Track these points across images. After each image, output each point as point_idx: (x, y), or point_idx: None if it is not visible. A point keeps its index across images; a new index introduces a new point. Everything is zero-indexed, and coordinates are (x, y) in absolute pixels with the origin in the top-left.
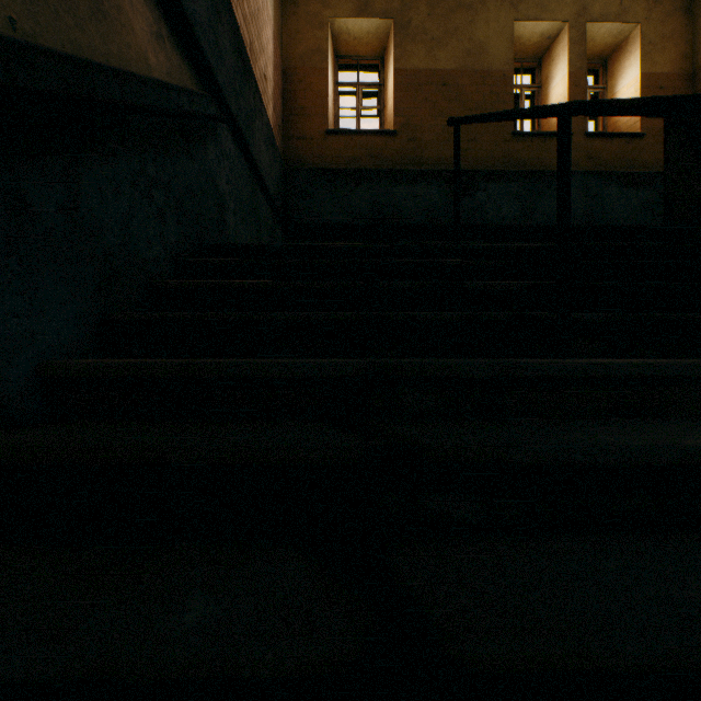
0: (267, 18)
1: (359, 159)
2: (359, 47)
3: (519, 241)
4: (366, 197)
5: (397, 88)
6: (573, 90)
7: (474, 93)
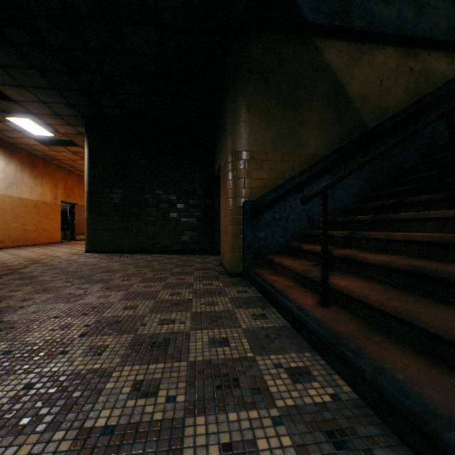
0: None
1: None
2: None
3: None
4: None
5: None
6: None
7: None
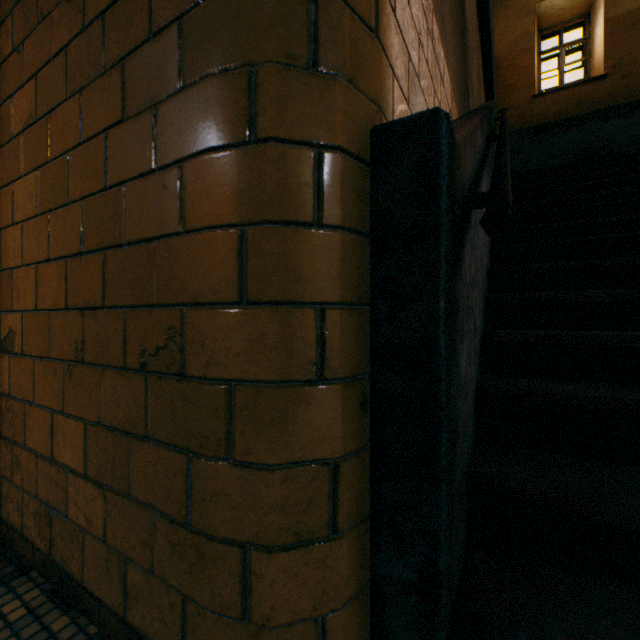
0: None
1: (565, 110)
2: (563, 15)
3: None
4: (574, 139)
5: (606, 36)
6: None
7: None
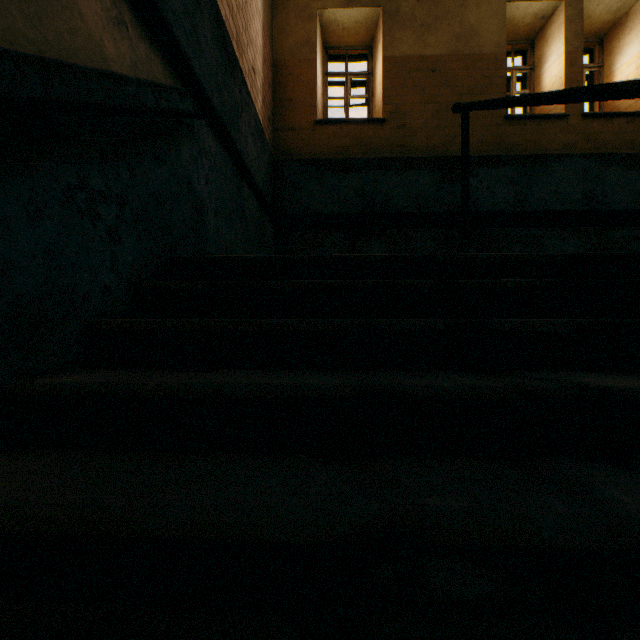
0: (256, 11)
1: (348, 148)
2: (348, 37)
3: (512, 227)
4: (355, 186)
5: (385, 75)
6: (569, 70)
7: (465, 78)
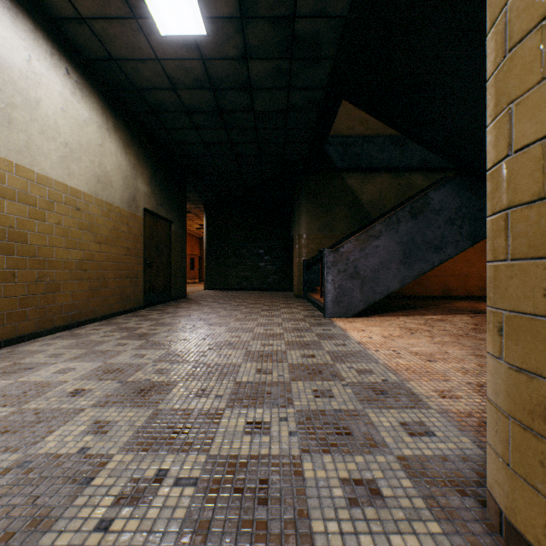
0: None
1: None
2: None
3: None
4: None
5: None
6: None
7: None
